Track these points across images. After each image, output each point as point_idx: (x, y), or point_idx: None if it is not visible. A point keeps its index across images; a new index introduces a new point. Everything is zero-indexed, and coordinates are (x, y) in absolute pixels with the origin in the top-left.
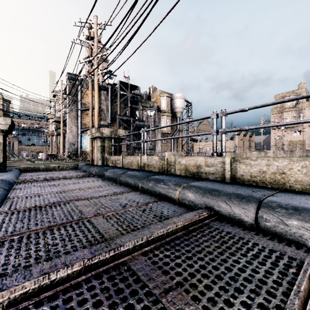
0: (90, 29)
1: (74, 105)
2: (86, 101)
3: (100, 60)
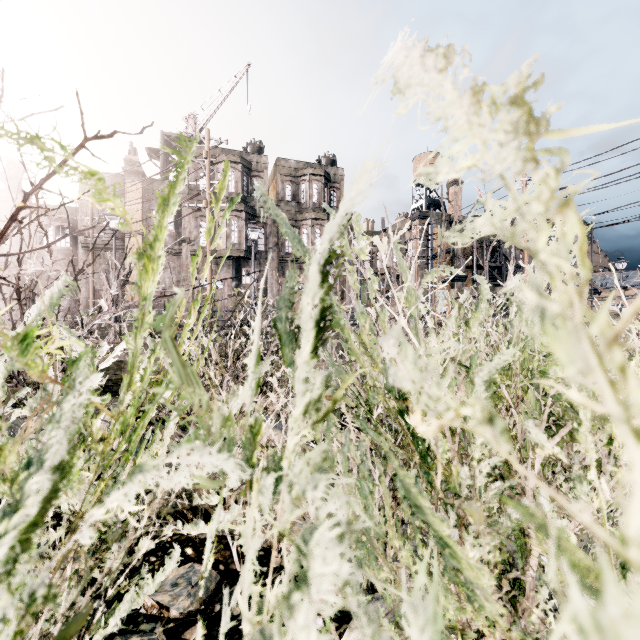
0: (525, 183)
1: (424, 252)
2: (435, 245)
3: (450, 183)
